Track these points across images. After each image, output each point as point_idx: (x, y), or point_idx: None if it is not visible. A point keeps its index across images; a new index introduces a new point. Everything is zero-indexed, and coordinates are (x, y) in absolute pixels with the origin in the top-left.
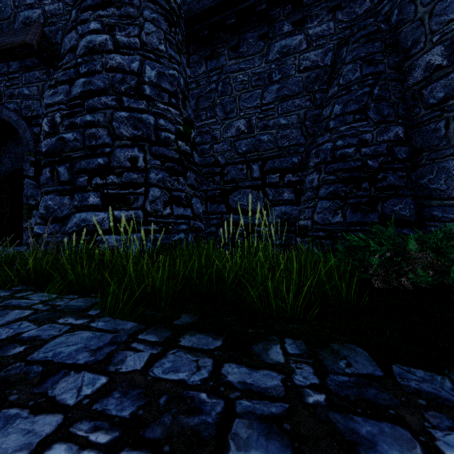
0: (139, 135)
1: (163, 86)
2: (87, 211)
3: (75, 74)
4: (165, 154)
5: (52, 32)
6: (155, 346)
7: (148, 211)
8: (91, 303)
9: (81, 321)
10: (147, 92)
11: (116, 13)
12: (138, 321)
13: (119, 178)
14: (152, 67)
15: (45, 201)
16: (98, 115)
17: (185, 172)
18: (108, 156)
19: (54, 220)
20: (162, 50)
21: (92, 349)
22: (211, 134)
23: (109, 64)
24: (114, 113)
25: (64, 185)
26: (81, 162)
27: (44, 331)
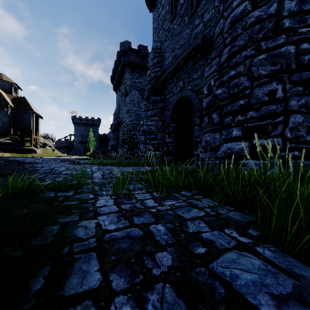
0: (277, 69)
1: (306, 9)
2: (231, 141)
3: (222, 47)
4: (309, 77)
5: (208, 32)
6: None
7: (288, 137)
8: (248, 220)
9: (245, 240)
10: (286, 25)
11: None
12: None
13: (257, 112)
14: None
15: (205, 138)
16: (240, 68)
17: None
18: (247, 97)
19: (210, 149)
20: None
21: (272, 293)
22: None
23: (248, 23)
24: (253, 60)
25: (215, 126)
26: (226, 107)
27: (216, 238)
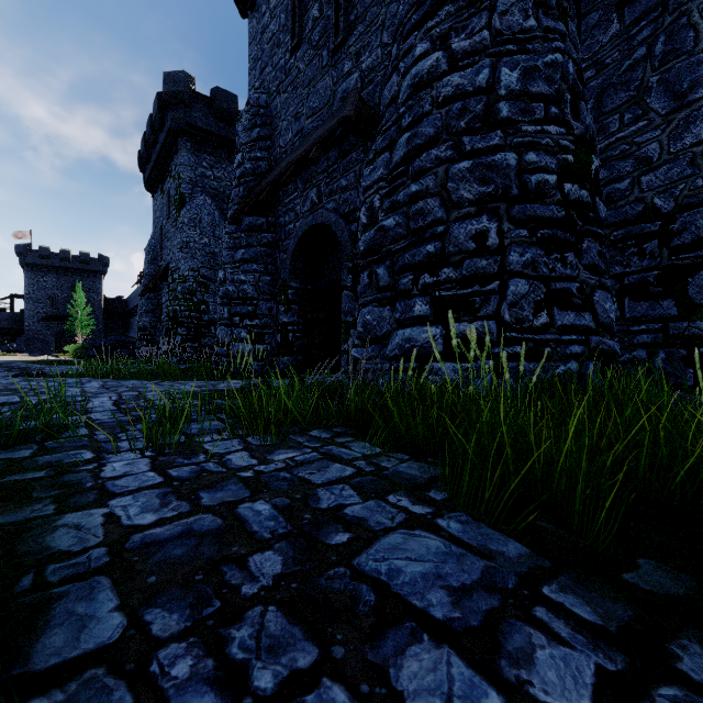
0: (489, 193)
1: (533, 91)
2: (412, 325)
3: (396, 133)
4: (537, 214)
5: (369, 95)
6: (601, 643)
7: (506, 320)
8: (430, 476)
9: (421, 509)
10: (503, 114)
11: (452, 10)
12: (528, 543)
13: (457, 270)
14: (512, 66)
15: (363, 316)
16: (427, 180)
17: (577, 242)
18: (440, 239)
19: (373, 340)
20: (529, 29)
21: (451, 586)
22: (632, 156)
23: (442, 96)
24: (449, 169)
25: (383, 292)
26: (404, 255)
27: (371, 512)
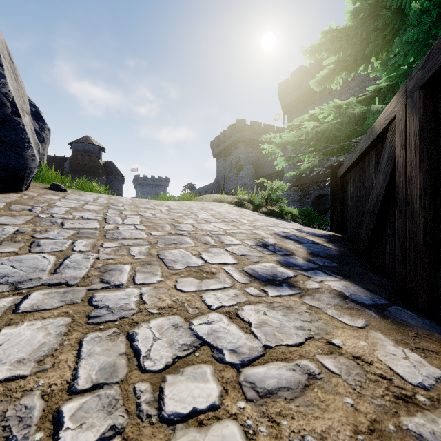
0: None
1: None
2: None
3: None
4: None
5: None
6: None
7: None
8: None
9: None
10: None
11: None
12: None
13: None
14: None
15: None
16: None
17: None
18: None
19: None
20: None
21: None
22: None
23: None
24: None
25: None
26: None
27: None
